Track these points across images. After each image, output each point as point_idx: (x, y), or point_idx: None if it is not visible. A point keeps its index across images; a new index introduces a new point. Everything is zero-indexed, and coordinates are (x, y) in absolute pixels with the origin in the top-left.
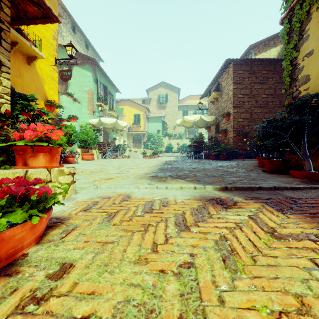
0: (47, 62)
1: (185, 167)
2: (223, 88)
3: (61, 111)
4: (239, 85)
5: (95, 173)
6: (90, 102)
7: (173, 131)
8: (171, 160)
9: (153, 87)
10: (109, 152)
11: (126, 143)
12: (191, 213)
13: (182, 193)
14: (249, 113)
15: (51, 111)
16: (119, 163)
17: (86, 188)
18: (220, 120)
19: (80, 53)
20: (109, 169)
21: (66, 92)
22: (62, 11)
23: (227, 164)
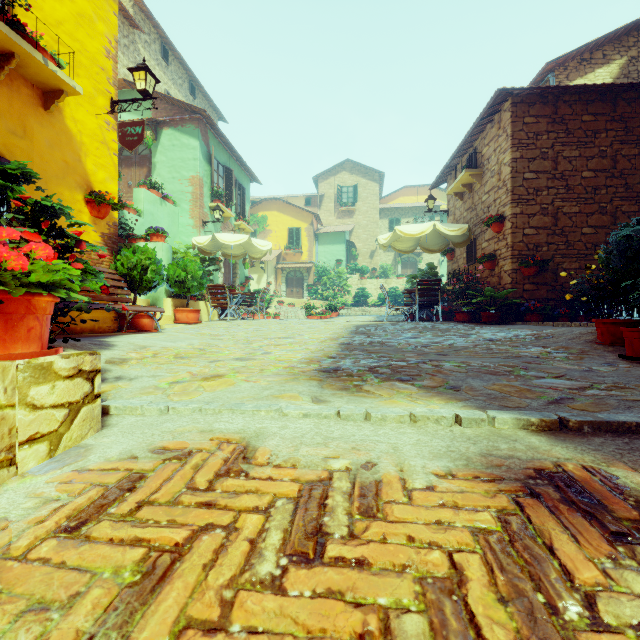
0: (92, 106)
1: (403, 341)
2: (486, 162)
3: (132, 221)
4: (526, 152)
5: (187, 358)
6: (196, 203)
7: (369, 262)
8: (367, 324)
9: (328, 172)
10: (233, 307)
11: (273, 288)
12: (489, 572)
13: (418, 439)
14: (552, 215)
15: (101, 217)
16: (252, 330)
17: (139, 411)
18: (477, 234)
19: (176, 100)
20: (223, 348)
21: (145, 181)
22: (142, 18)
23: (507, 336)
